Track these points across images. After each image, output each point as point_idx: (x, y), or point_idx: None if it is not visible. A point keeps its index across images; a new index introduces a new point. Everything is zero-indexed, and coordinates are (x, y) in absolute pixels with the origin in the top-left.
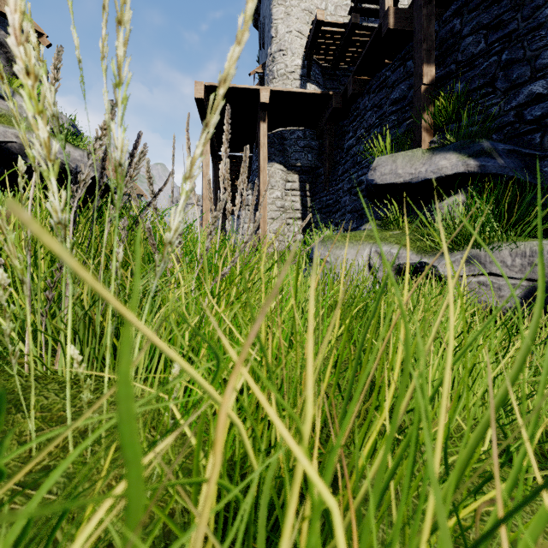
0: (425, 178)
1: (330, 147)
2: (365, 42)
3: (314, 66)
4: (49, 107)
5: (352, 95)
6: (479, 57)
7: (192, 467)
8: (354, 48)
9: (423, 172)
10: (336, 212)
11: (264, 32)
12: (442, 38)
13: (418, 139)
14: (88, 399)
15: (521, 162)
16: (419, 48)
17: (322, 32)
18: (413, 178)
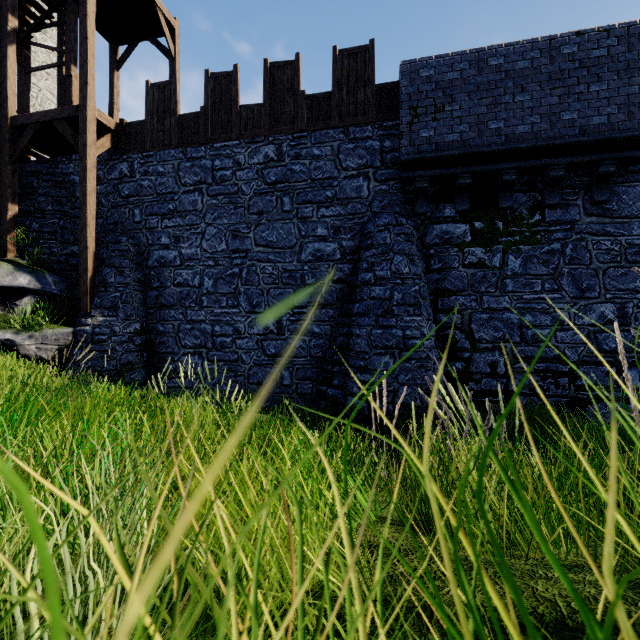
0: (10, 286)
1: None
2: None
3: None
4: None
5: None
6: (49, 213)
7: None
8: None
9: (8, 281)
10: None
11: None
12: (25, 184)
13: (5, 249)
14: None
15: (65, 286)
16: (6, 189)
17: None
18: (1, 283)
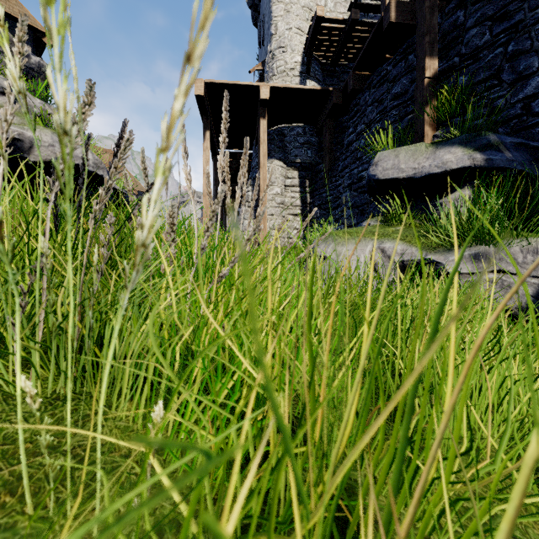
0: (429, 173)
1: (330, 143)
2: (364, 38)
3: (314, 62)
4: (11, 78)
5: (352, 90)
6: (483, 49)
7: (181, 519)
8: (353, 44)
9: (427, 167)
10: (336, 208)
11: (263, 30)
12: (445, 31)
13: (420, 133)
14: (47, 442)
15: (529, 155)
16: (422, 41)
17: (322, 29)
18: (417, 173)
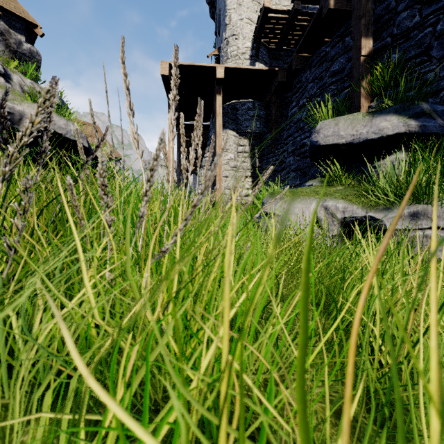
0: (367, 138)
1: (276, 116)
2: (305, 26)
3: (262, 48)
4: None
5: (295, 70)
6: (413, 30)
7: None
8: (295, 31)
9: (364, 133)
10: (282, 171)
11: (219, 22)
12: (378, 15)
13: (357, 104)
14: None
15: None
16: (358, 23)
17: (269, 19)
18: (355, 139)
